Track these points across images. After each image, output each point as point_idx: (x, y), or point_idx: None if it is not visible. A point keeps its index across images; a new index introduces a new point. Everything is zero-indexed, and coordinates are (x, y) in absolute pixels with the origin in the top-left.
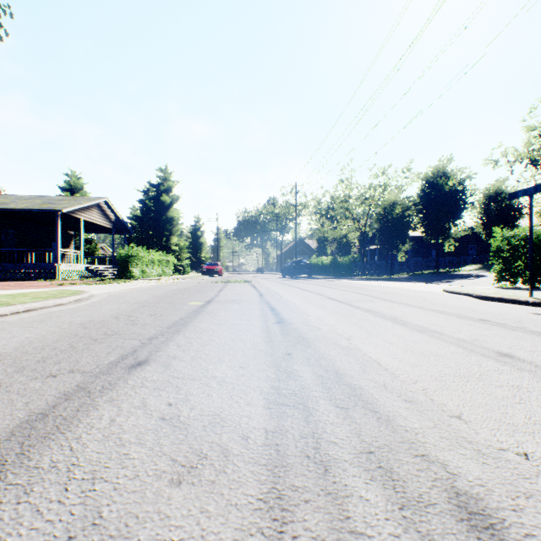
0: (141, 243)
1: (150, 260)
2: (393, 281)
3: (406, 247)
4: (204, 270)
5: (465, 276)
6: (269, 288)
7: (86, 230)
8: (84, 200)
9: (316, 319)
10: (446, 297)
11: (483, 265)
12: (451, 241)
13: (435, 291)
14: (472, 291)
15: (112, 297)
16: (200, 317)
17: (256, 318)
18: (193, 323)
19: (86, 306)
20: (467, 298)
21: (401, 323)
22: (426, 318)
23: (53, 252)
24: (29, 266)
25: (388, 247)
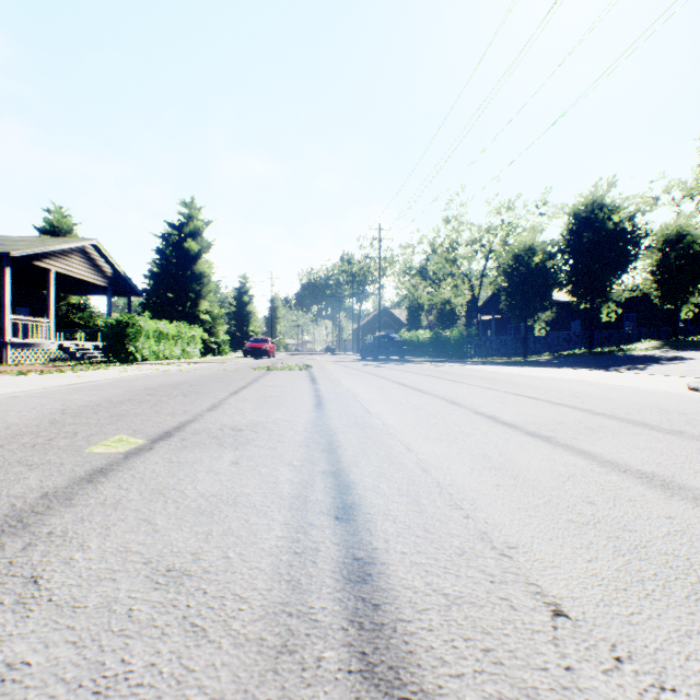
0: (156, 310)
1: (161, 334)
2: (536, 365)
3: (546, 314)
4: (246, 349)
5: (654, 359)
6: (339, 383)
7: (70, 289)
8: (57, 242)
9: None
10: None
11: (662, 341)
12: (612, 306)
13: (675, 390)
14: None
15: None
16: None
17: (215, 693)
18: None
19: None
20: None
21: None
22: None
23: None
24: None
25: (520, 314)
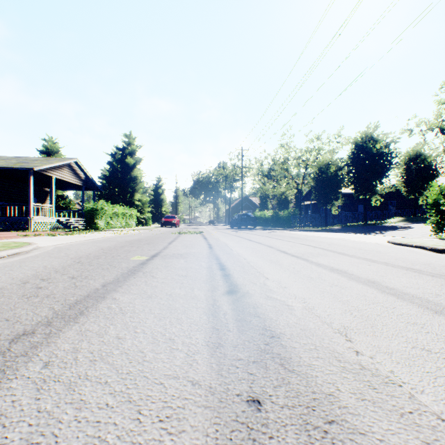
0: (109, 199)
1: (115, 213)
2: (329, 231)
3: (338, 202)
4: (163, 222)
5: (394, 228)
6: (218, 239)
7: (60, 187)
8: (56, 160)
9: (278, 286)
10: (400, 250)
11: (405, 217)
12: (377, 197)
13: (380, 242)
14: (420, 243)
15: (54, 251)
16: (131, 281)
17: (201, 283)
18: (115, 294)
19: (14, 262)
20: (422, 251)
21: (394, 293)
22: (415, 282)
23: (26, 206)
24: (4, 219)
25: (323, 202)
